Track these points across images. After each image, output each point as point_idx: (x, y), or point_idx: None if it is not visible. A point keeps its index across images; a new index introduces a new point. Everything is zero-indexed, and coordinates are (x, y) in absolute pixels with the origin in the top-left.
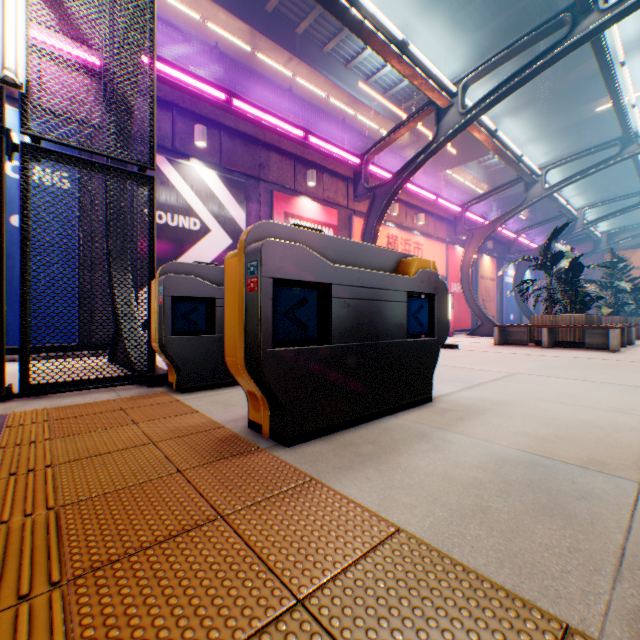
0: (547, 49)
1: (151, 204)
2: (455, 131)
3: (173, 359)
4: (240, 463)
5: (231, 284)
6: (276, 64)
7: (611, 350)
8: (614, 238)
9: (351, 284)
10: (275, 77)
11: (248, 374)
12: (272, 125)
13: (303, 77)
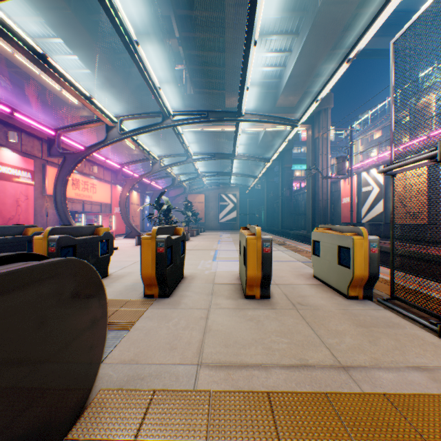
0: (156, 124)
1: None
2: (117, 140)
3: None
4: None
5: (39, 248)
6: None
7: None
8: (192, 187)
9: (83, 243)
10: None
11: None
12: None
13: None
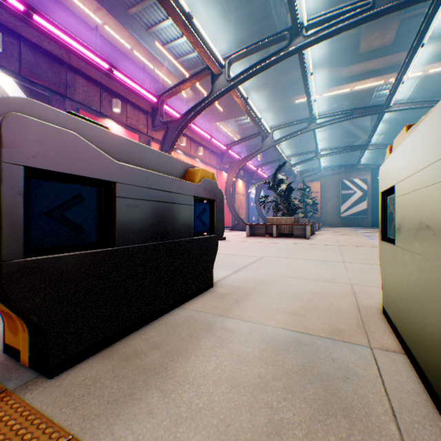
0: (277, 51)
1: None
2: (224, 91)
3: None
4: None
5: None
6: (86, 8)
7: (307, 238)
8: (303, 175)
9: (139, 184)
10: (85, 19)
11: None
12: (78, 50)
13: (111, 27)
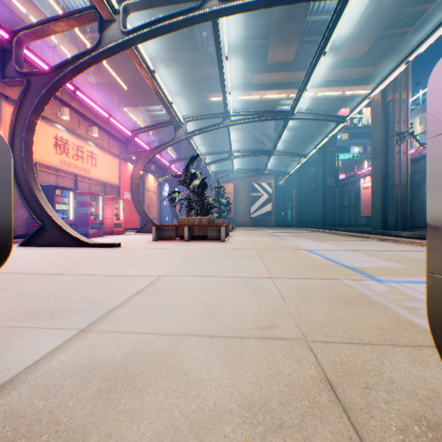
0: (188, 9)
1: None
2: (118, 46)
3: None
4: None
5: None
6: None
7: (223, 240)
8: (218, 176)
9: None
10: None
11: None
12: None
13: None
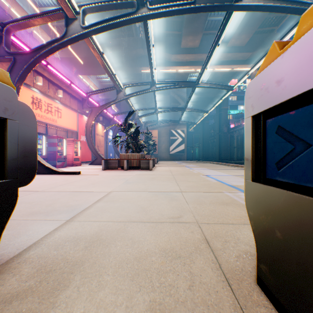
0: (127, 14)
1: None
2: (79, 36)
3: None
4: None
5: None
6: None
7: (150, 169)
8: (147, 125)
9: None
10: None
11: None
12: None
13: None
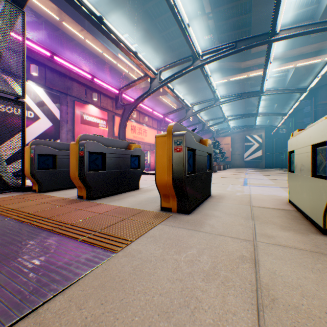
0: (186, 67)
1: (23, 113)
2: (157, 88)
3: (39, 179)
4: (80, 203)
5: (73, 152)
6: (74, 30)
7: None
8: (219, 132)
9: (112, 153)
10: (73, 36)
11: (80, 180)
12: (75, 71)
13: (89, 40)
